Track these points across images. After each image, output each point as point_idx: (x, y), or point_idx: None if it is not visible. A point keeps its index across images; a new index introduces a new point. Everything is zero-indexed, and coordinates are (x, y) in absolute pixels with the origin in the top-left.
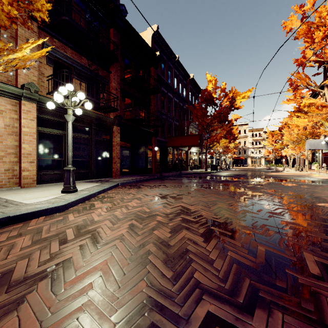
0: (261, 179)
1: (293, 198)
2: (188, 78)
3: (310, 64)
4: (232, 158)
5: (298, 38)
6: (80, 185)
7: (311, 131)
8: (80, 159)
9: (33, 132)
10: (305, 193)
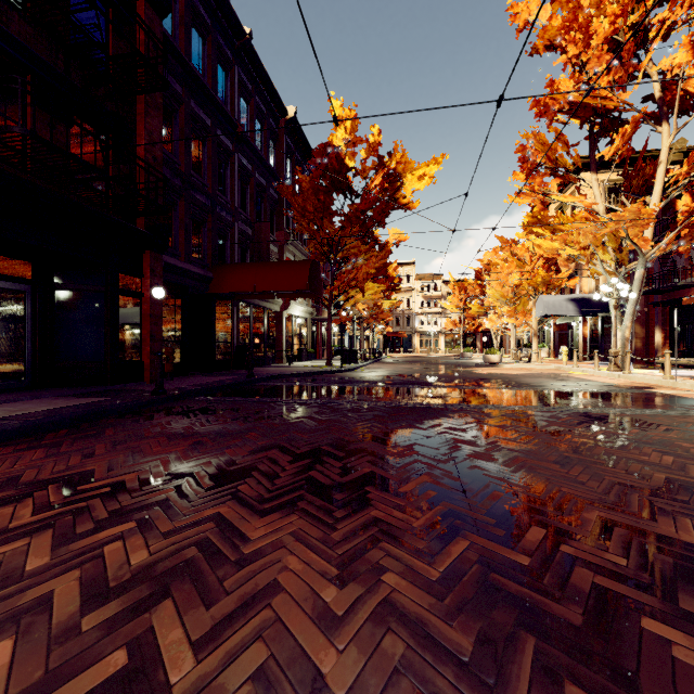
0: (493, 392)
1: None
2: (282, 116)
3: (560, 118)
4: (383, 334)
5: (539, 50)
6: None
7: (546, 277)
8: None
9: None
10: None
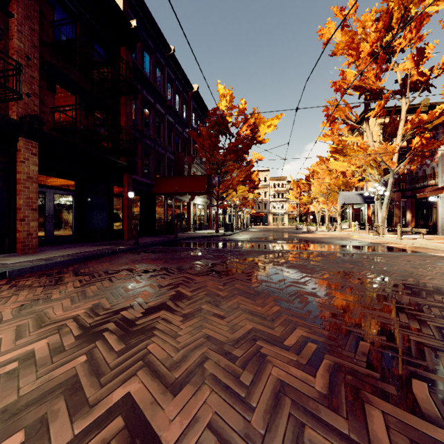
0: (301, 245)
1: (406, 296)
2: (190, 90)
3: (348, 92)
4: (250, 214)
5: (336, 54)
6: None
7: (345, 181)
8: None
9: None
10: (405, 279)
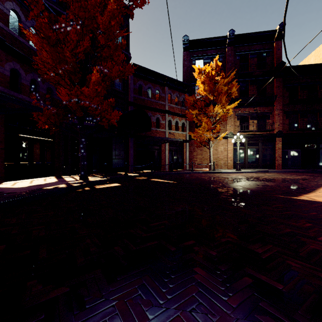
0: None
1: None
2: None
3: None
4: None
5: None
6: (248, 170)
7: None
8: (252, 159)
9: (231, 149)
10: None
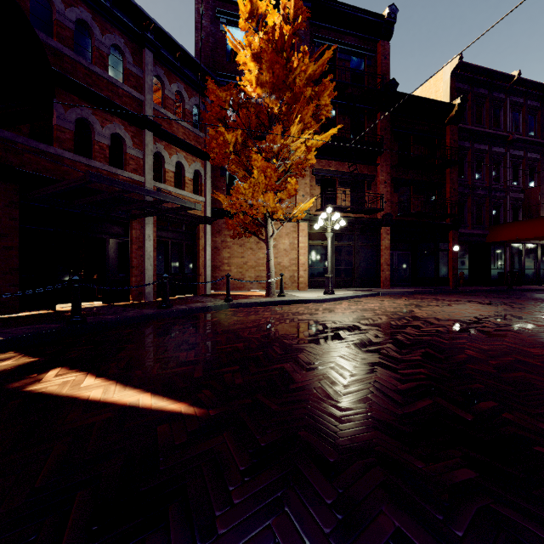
0: None
1: None
2: None
3: None
4: None
5: None
6: (340, 291)
7: None
8: (343, 267)
9: (306, 246)
10: None
